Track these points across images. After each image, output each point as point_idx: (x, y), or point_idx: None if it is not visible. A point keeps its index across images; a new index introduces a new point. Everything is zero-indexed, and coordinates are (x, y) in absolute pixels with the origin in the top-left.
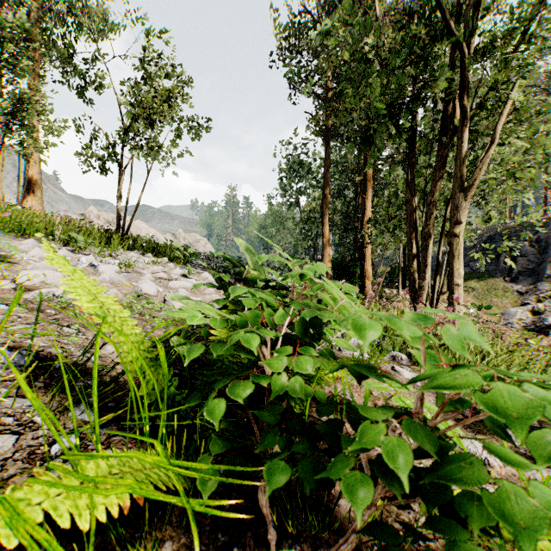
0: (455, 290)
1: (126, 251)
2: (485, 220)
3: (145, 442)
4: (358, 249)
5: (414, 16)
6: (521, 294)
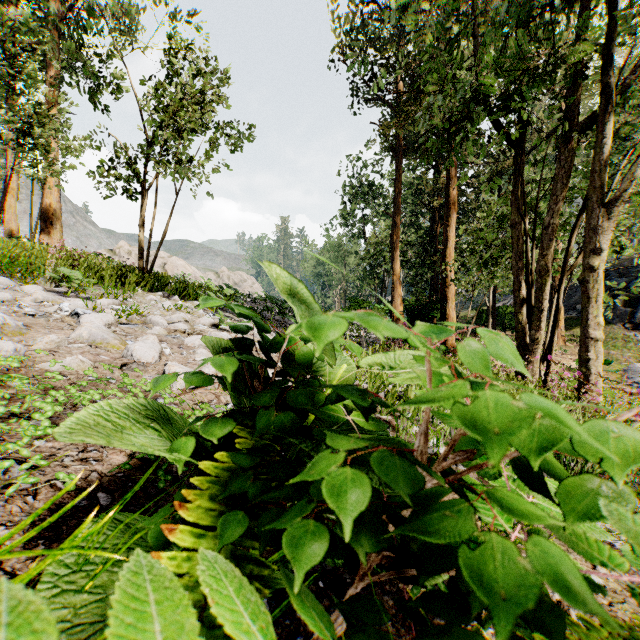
0: (590, 346)
1: (146, 293)
2: (615, 250)
3: None
4: (436, 289)
5: None
6: None
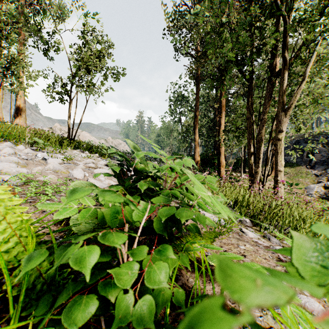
0: (278, 174)
1: (72, 150)
2: (296, 130)
3: (20, 327)
4: (216, 148)
5: (251, 3)
6: (317, 176)
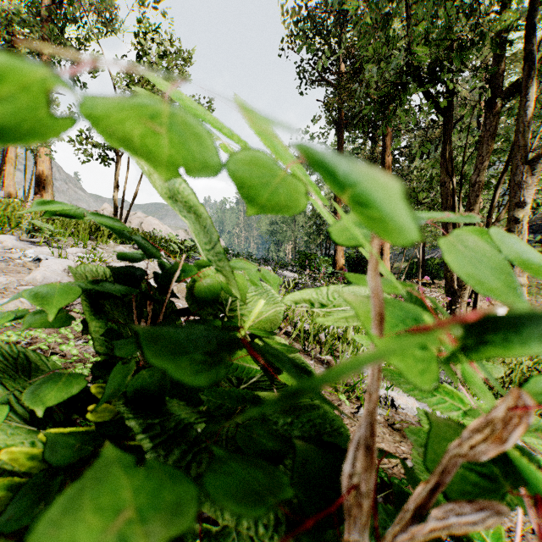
0: None
1: (117, 245)
2: (532, 207)
3: None
4: None
5: None
6: None
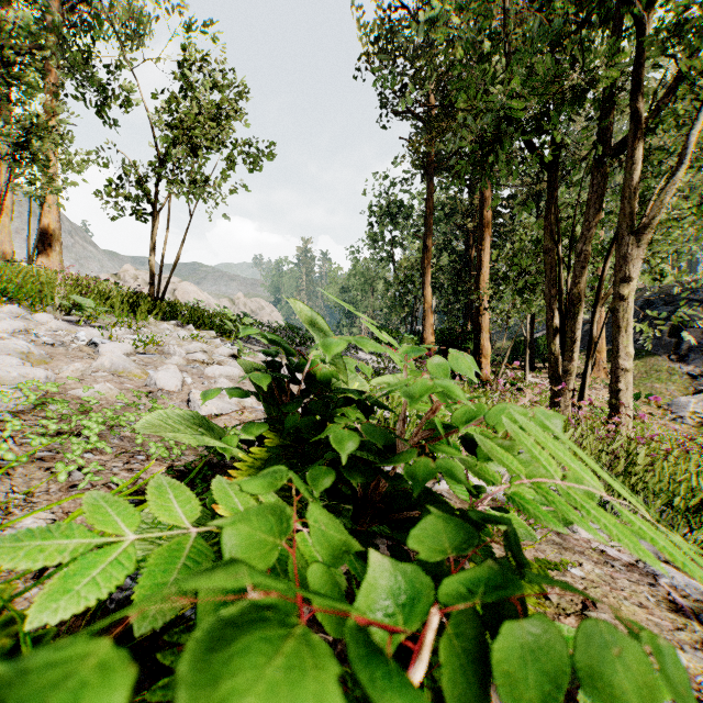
0: (621, 377)
1: (158, 322)
2: (653, 278)
3: None
4: (470, 317)
5: None
6: (693, 378)
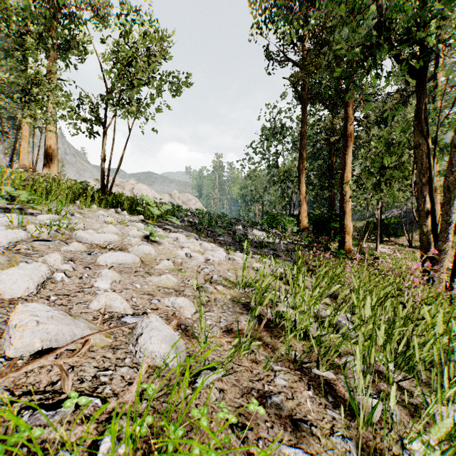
0: None
1: (100, 209)
2: None
3: None
4: (333, 205)
5: None
6: None
